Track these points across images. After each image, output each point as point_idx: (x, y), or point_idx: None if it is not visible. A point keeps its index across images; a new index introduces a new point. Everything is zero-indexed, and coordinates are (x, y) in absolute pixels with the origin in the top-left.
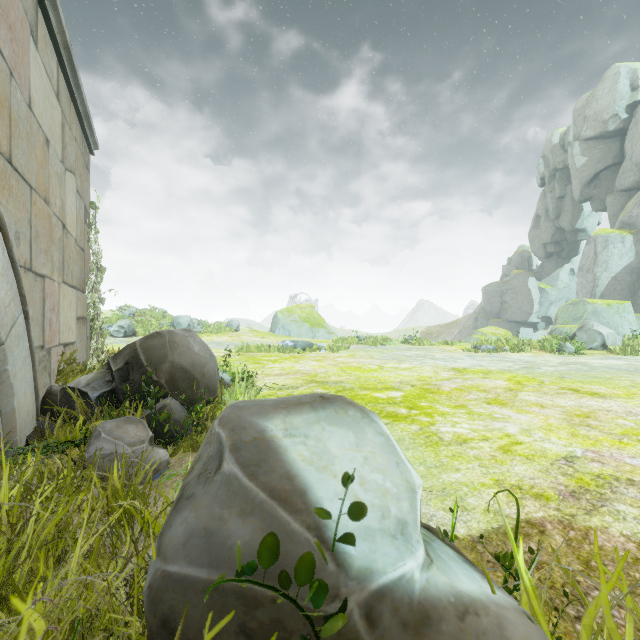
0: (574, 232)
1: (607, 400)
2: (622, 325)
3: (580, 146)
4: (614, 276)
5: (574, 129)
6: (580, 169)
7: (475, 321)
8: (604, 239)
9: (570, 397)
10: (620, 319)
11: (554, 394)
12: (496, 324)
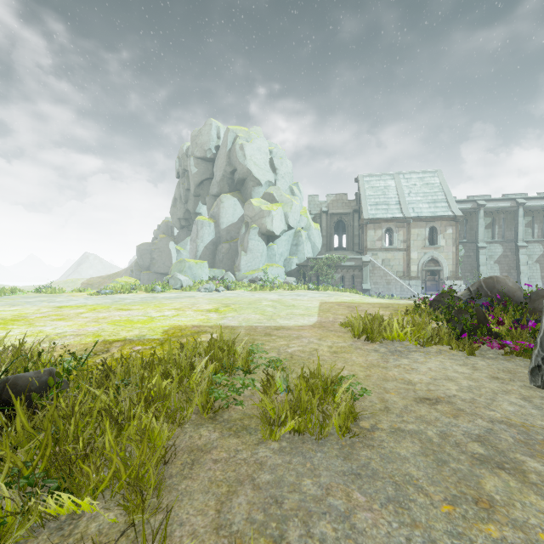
0: (196, 214)
1: (128, 311)
2: (202, 275)
3: (194, 160)
4: (206, 246)
5: (192, 148)
6: (194, 175)
7: (131, 273)
8: (202, 223)
9: (111, 312)
10: (202, 271)
11: (105, 312)
12: (147, 275)
